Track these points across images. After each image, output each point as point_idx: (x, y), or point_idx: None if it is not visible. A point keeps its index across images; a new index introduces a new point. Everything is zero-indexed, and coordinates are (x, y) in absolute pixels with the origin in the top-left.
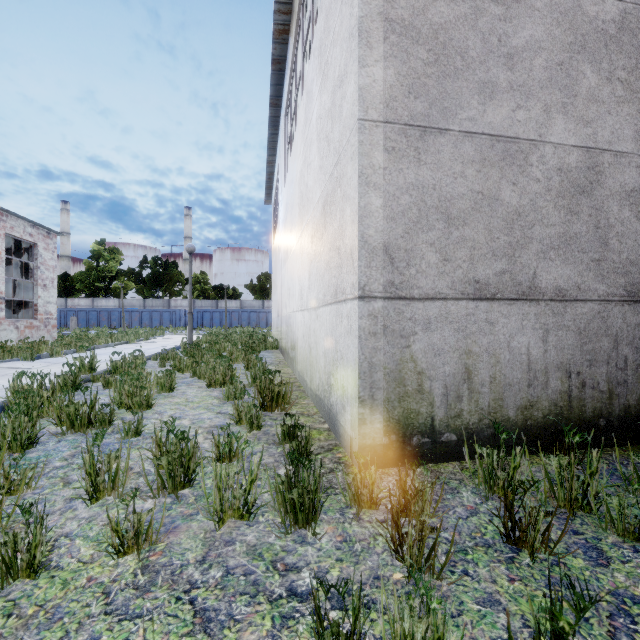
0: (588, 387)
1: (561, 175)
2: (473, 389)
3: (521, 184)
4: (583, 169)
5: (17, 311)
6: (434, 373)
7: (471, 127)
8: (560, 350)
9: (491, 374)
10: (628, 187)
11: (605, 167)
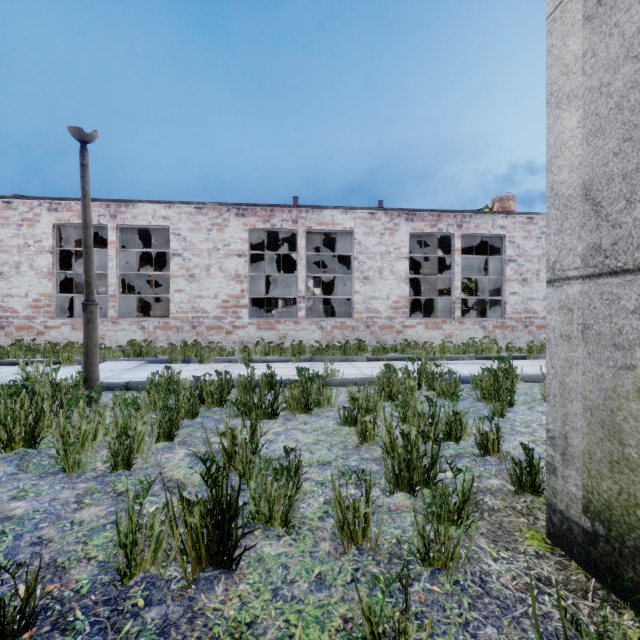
0: None
1: None
2: None
3: None
4: None
5: None
6: None
7: None
8: None
9: None
10: None
11: None
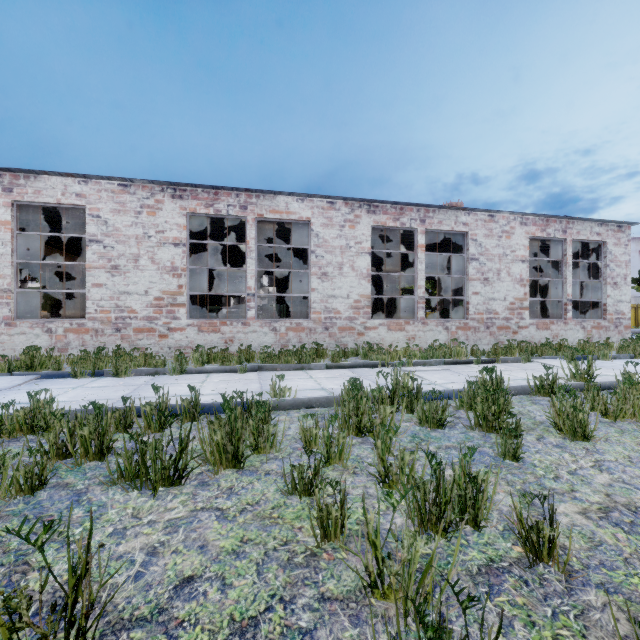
0: None
1: None
2: None
3: None
4: None
5: (590, 311)
6: None
7: None
8: None
9: None
10: None
11: None
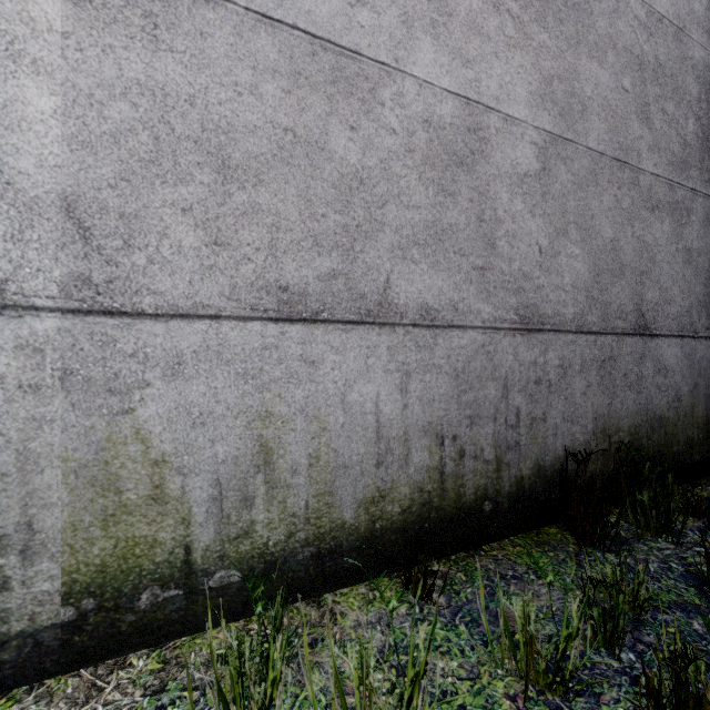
0: (469, 457)
1: (429, 131)
2: (276, 481)
3: (365, 131)
4: (462, 129)
5: None
6: (192, 460)
7: (272, 8)
8: (428, 404)
9: (311, 451)
10: (521, 169)
11: (492, 133)
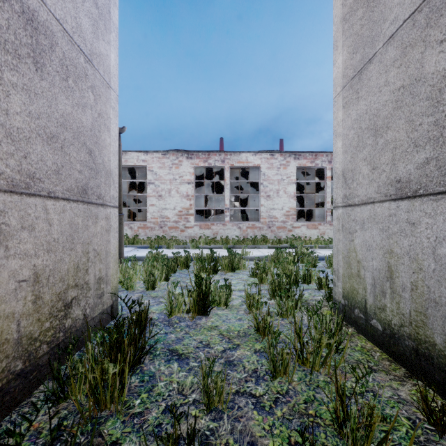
0: None
1: None
2: (394, 290)
3: None
4: None
5: None
6: (366, 264)
7: (393, 29)
8: None
9: (412, 280)
10: None
11: None
